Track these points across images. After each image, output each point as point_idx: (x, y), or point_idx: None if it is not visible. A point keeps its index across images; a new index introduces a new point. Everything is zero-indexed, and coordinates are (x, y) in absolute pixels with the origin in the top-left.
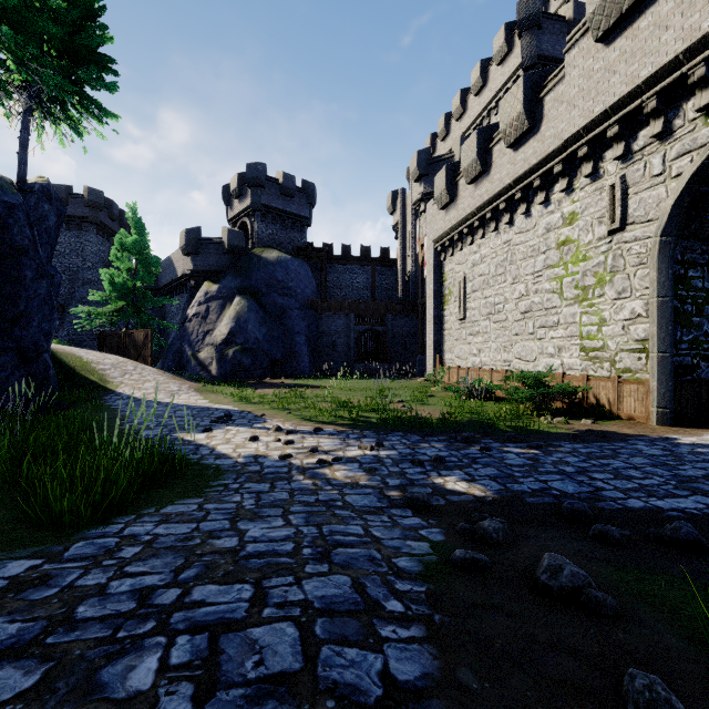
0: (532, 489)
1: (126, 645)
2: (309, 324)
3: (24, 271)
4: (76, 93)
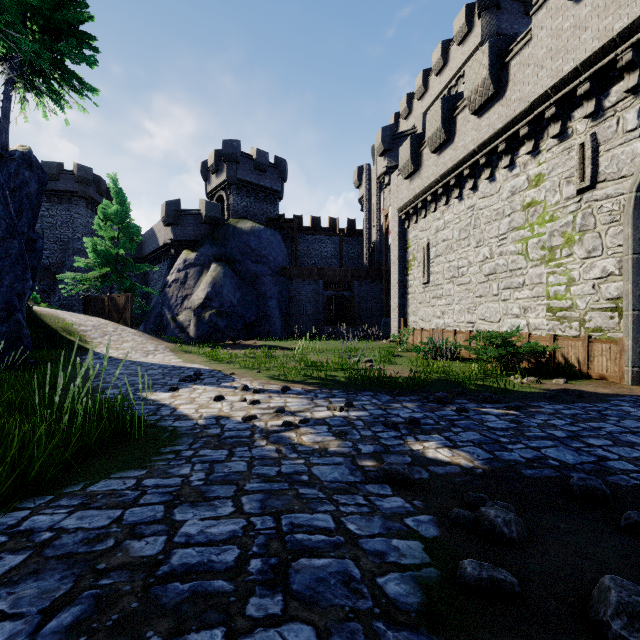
0: (525, 458)
1: None
2: (281, 289)
3: None
4: (57, 66)
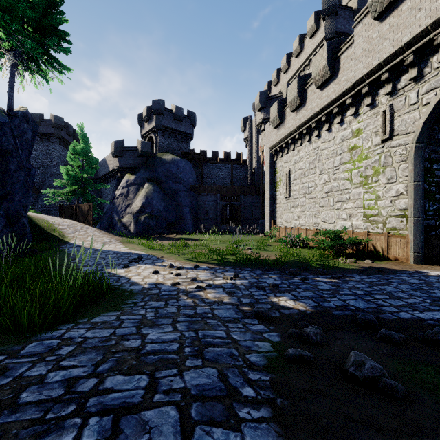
0: (336, 305)
1: (51, 425)
2: (192, 200)
3: (10, 166)
4: (45, 54)
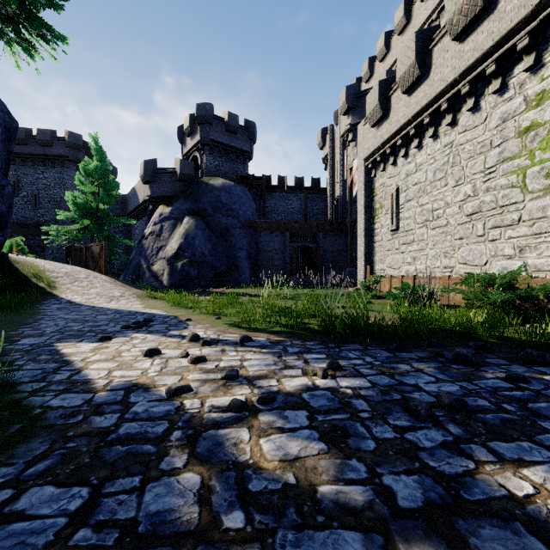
0: None
1: None
2: (250, 241)
3: None
4: (24, 11)
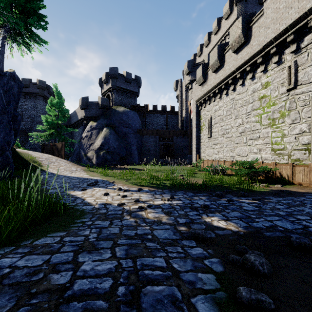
0: (265, 226)
1: None
2: (138, 140)
3: None
4: (28, 30)
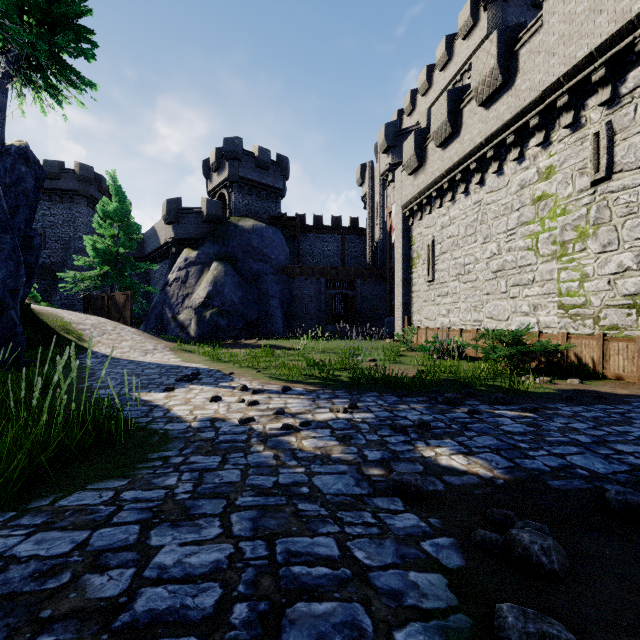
0: (550, 466)
1: None
2: (283, 288)
3: None
4: (55, 60)
